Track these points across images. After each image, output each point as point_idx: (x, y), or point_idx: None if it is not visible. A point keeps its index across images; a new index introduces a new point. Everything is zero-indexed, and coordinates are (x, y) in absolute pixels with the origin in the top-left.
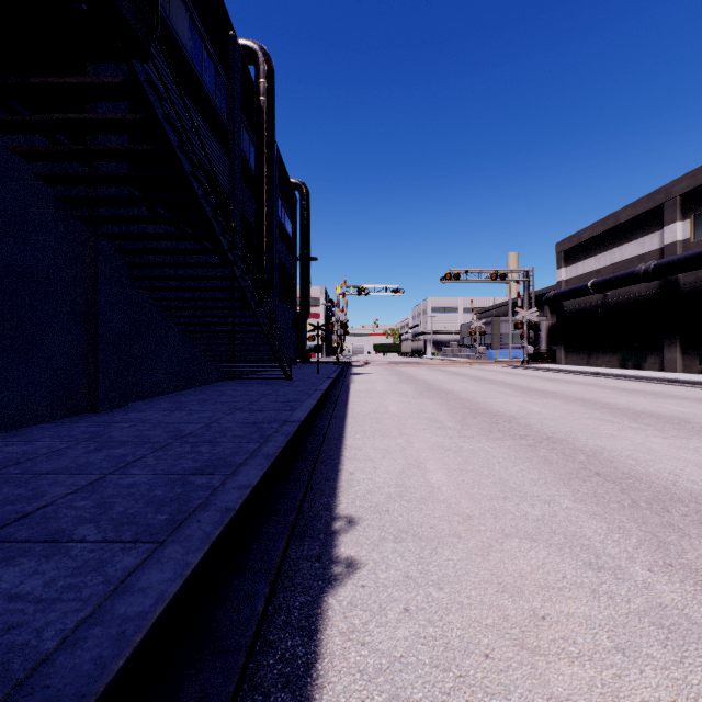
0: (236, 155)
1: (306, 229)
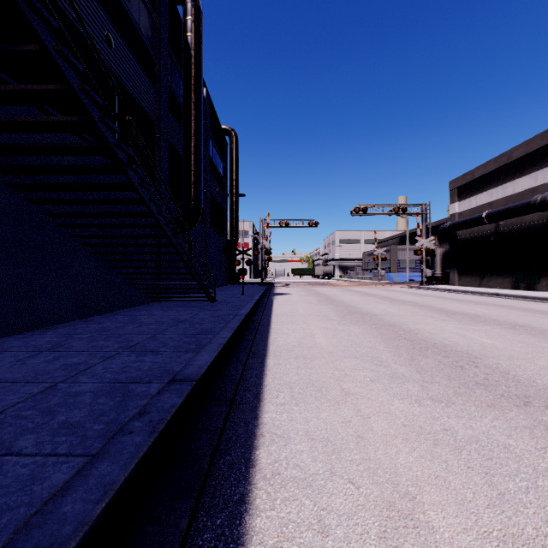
0: (162, 85)
1: (235, 169)
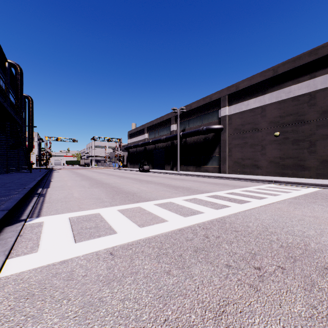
0: (9, 101)
1: (31, 115)
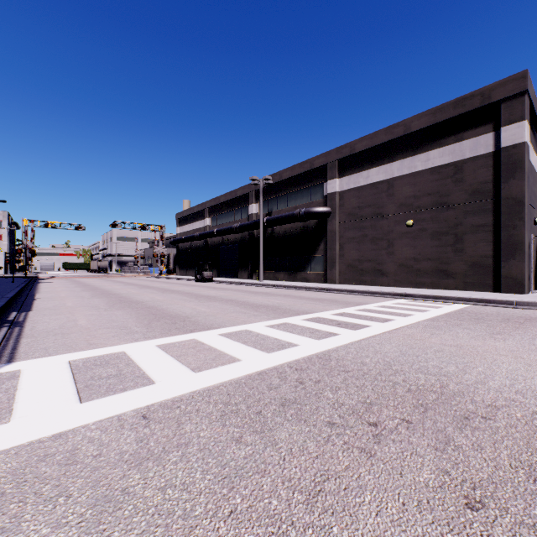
0: None
1: None
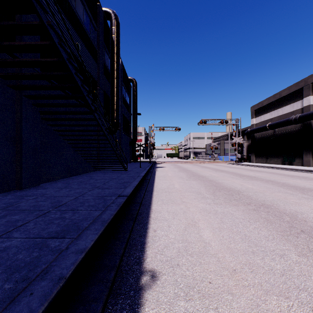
0: (101, 62)
1: (135, 100)
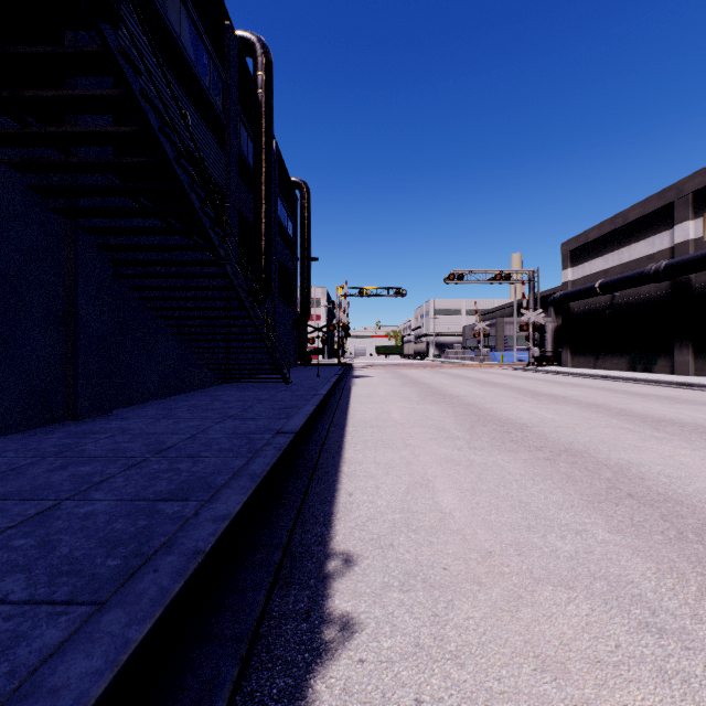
0: (233, 150)
1: (307, 229)
